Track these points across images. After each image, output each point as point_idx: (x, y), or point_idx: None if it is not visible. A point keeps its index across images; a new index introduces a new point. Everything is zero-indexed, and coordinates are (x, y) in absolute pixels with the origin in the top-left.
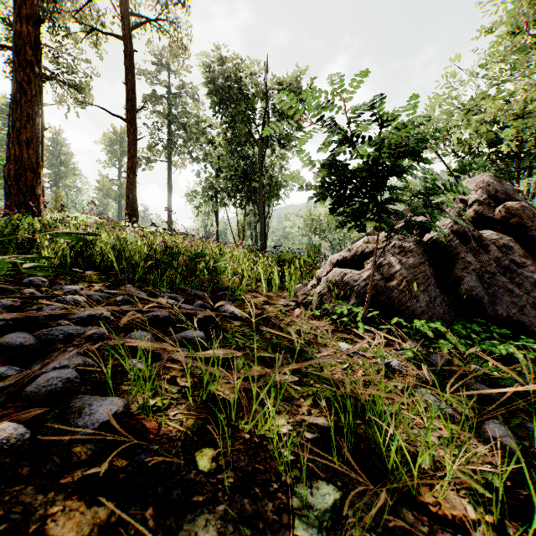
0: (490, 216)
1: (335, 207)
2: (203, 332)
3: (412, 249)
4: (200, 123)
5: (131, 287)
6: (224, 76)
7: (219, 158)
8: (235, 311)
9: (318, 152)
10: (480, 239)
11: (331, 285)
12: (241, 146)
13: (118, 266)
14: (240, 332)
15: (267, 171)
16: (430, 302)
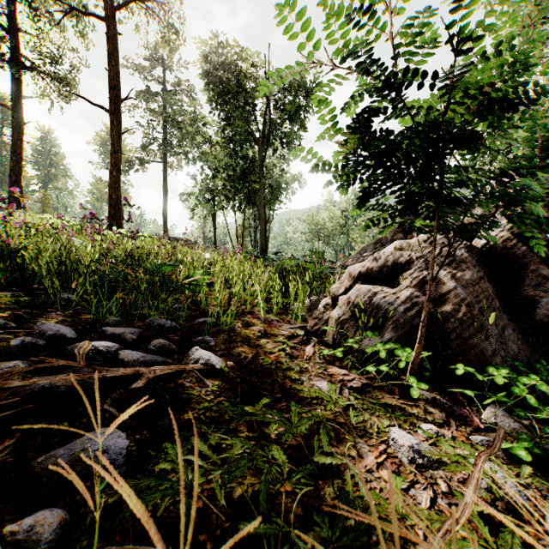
0: (544, 216)
1: (366, 196)
2: (126, 436)
3: (465, 258)
4: (196, 120)
5: (58, 317)
6: (221, 69)
7: (215, 157)
8: (213, 358)
9: (341, 112)
10: (547, 245)
11: (356, 310)
12: (240, 145)
13: (59, 281)
14: (214, 408)
15: (268, 172)
16: (500, 336)
